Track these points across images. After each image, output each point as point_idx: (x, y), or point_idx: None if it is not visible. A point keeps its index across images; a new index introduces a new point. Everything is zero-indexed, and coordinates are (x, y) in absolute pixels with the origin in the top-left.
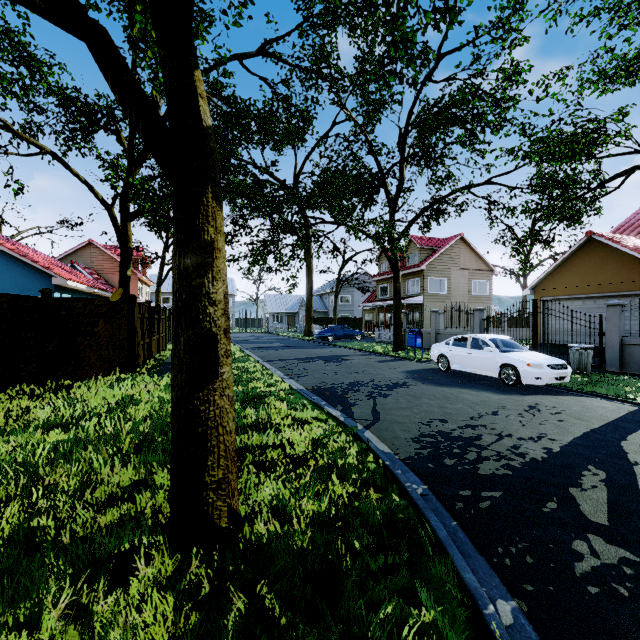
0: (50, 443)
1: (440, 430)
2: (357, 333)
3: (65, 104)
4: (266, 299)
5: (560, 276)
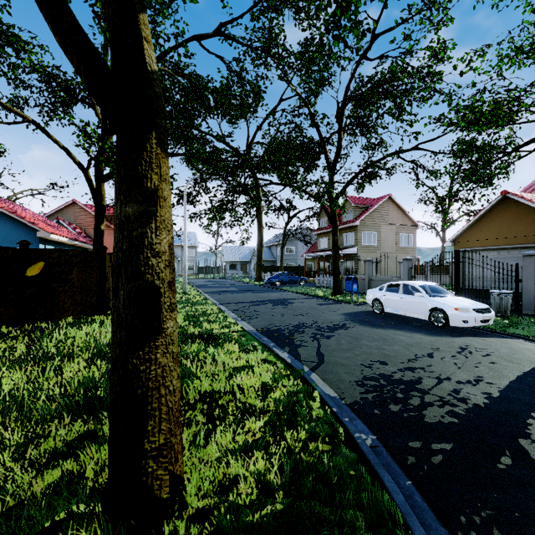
0: (5, 391)
1: (381, 373)
2: (300, 279)
3: (46, 80)
4: (223, 250)
5: (478, 230)
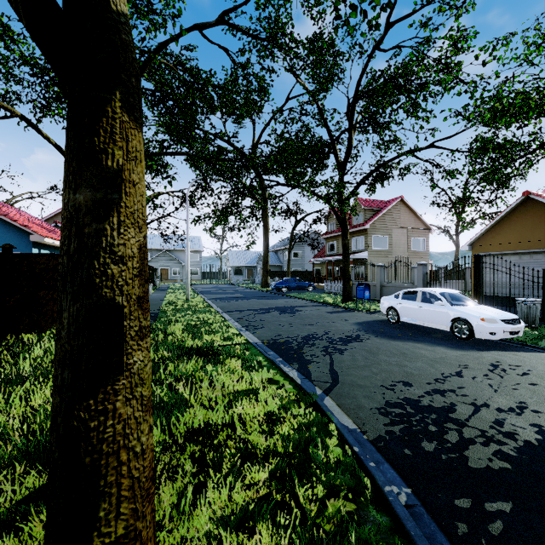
0: None
1: (407, 397)
2: (308, 285)
3: (38, 73)
4: (228, 255)
5: (497, 233)
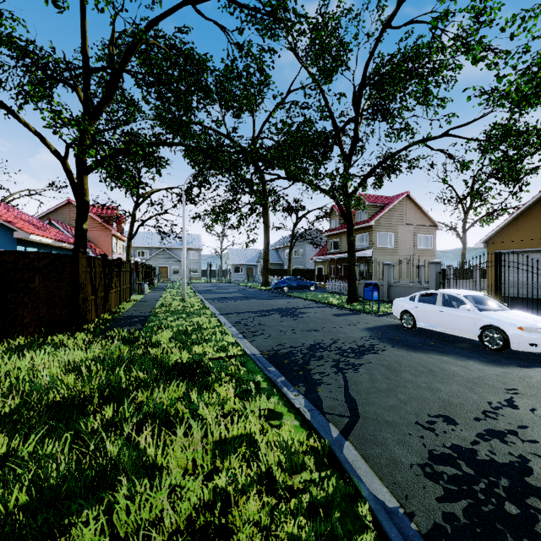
0: None
1: (455, 444)
2: (310, 284)
3: (18, 55)
4: (229, 253)
5: (516, 229)
